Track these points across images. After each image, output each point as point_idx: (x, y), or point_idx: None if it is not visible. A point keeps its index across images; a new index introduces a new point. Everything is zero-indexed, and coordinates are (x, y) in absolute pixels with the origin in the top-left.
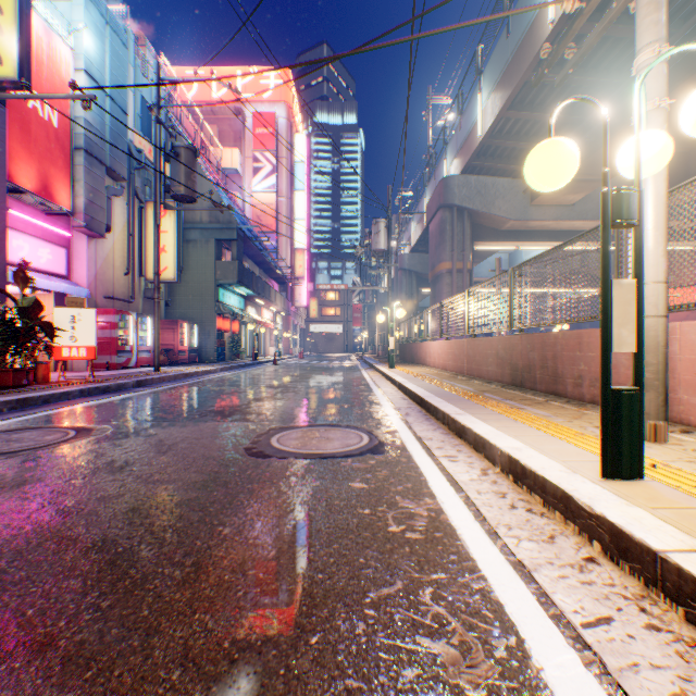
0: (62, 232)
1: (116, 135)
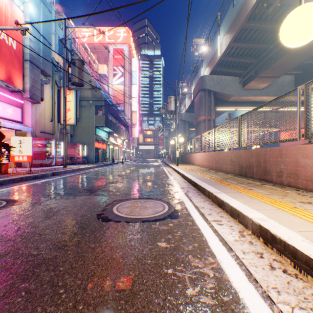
0: (19, 100)
1: (46, 54)
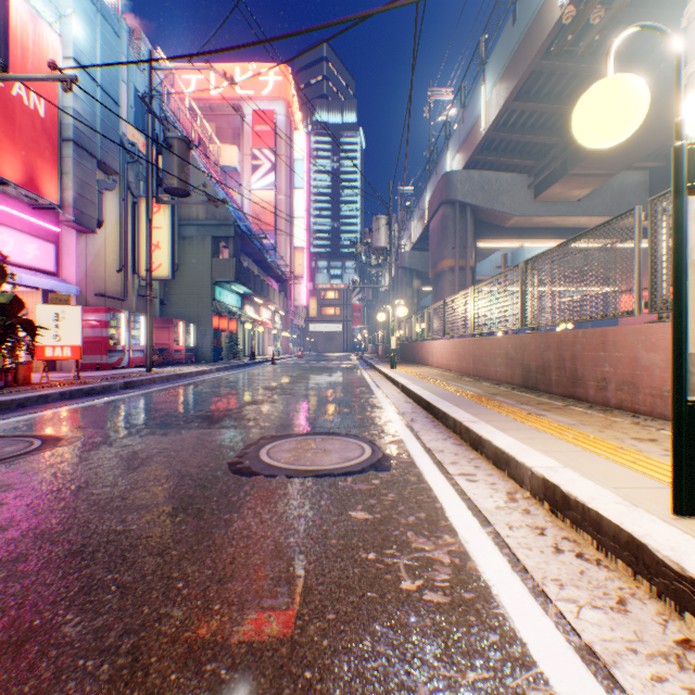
0: (50, 227)
1: (108, 127)
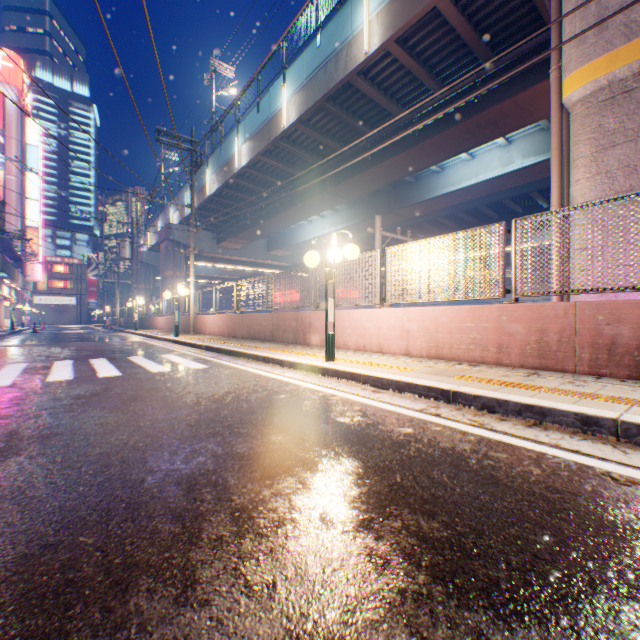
0: None
1: None
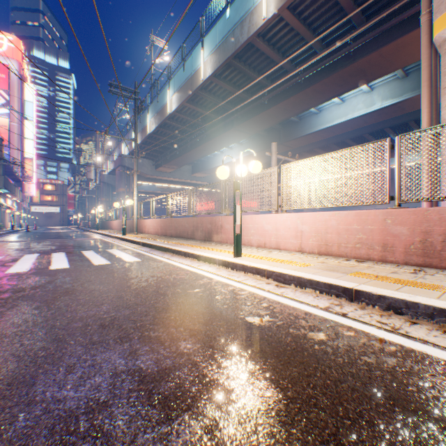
0: None
1: None
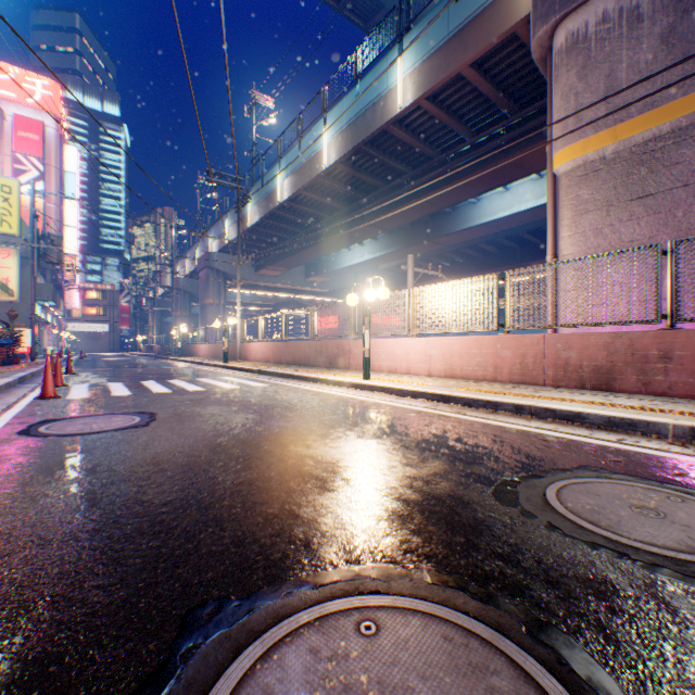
0: None
1: None
